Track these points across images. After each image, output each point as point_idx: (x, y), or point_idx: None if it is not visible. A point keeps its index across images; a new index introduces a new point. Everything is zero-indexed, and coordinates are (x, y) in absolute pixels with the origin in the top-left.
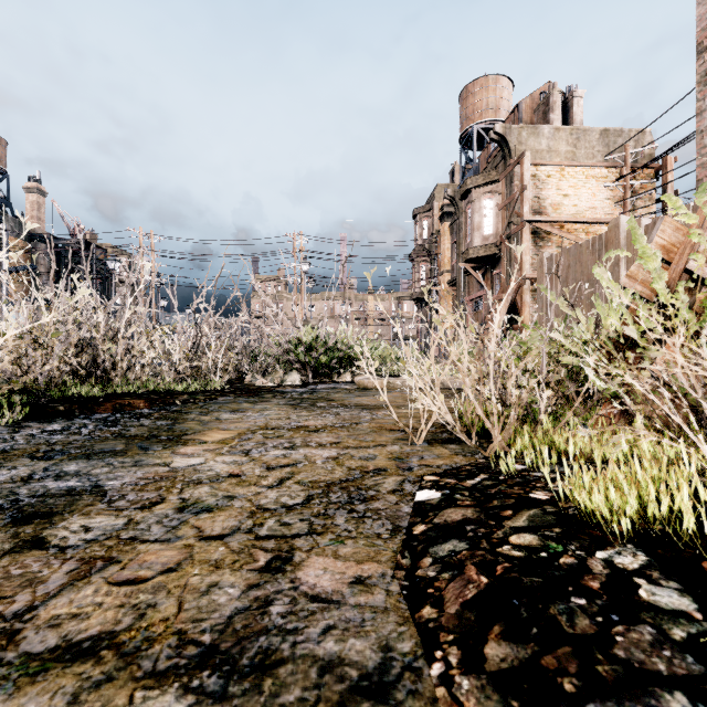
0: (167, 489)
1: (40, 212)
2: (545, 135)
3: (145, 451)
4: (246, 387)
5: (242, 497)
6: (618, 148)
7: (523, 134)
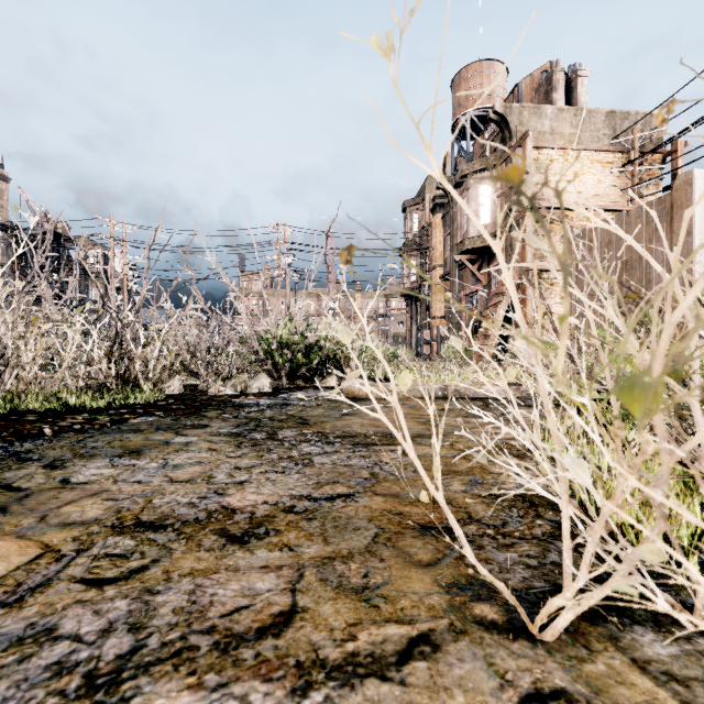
0: None
1: (2, 199)
2: (547, 115)
3: None
4: (195, 396)
5: None
6: (626, 130)
7: (524, 114)
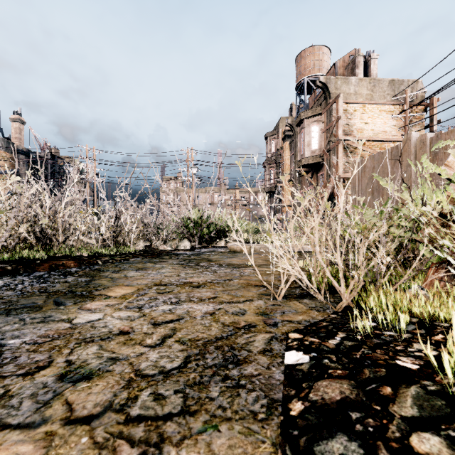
0: (59, 350)
1: (21, 135)
2: (352, 83)
3: (57, 306)
4: (152, 250)
5: (124, 359)
6: (400, 92)
7: (338, 82)
